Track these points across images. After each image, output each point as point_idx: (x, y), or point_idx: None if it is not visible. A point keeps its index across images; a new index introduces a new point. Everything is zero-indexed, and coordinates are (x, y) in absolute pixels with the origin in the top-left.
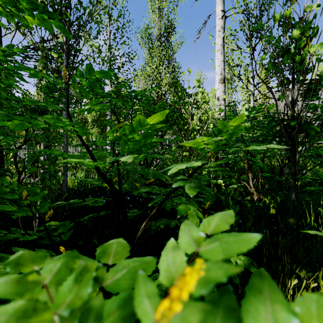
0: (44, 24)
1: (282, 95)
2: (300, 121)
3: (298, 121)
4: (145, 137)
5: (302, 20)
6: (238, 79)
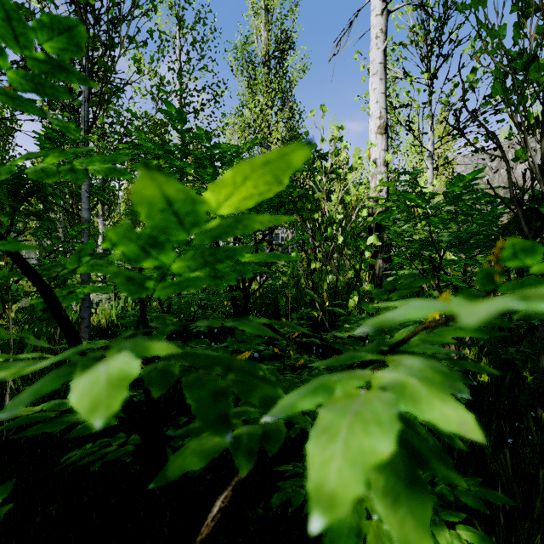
0: None
1: (522, 150)
2: None
3: None
4: (210, 260)
5: None
6: (407, 130)
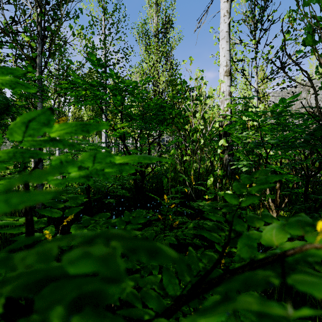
0: None
1: None
2: None
3: None
4: None
5: None
6: (242, 75)
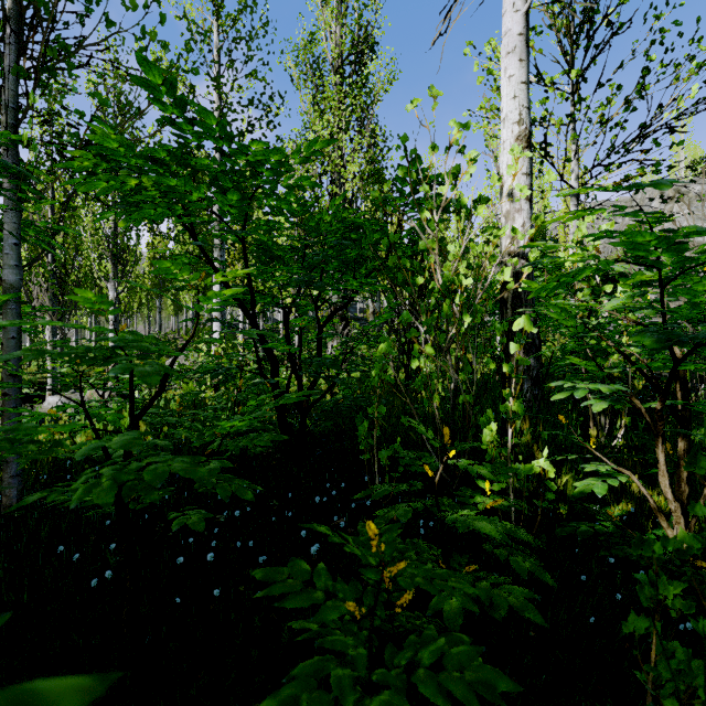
0: None
1: None
2: None
3: None
4: None
5: None
6: (542, 156)
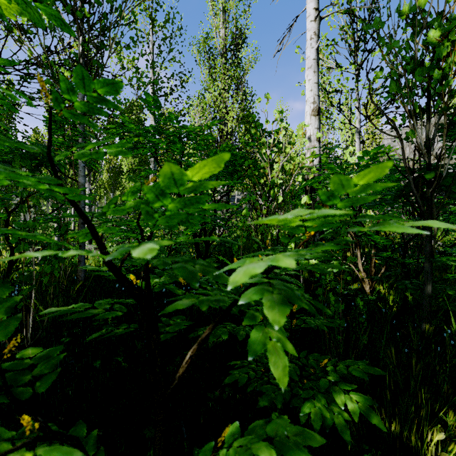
0: (27, 13)
1: (411, 132)
2: (439, 172)
3: (435, 173)
4: (187, 204)
5: (443, 15)
6: (338, 111)
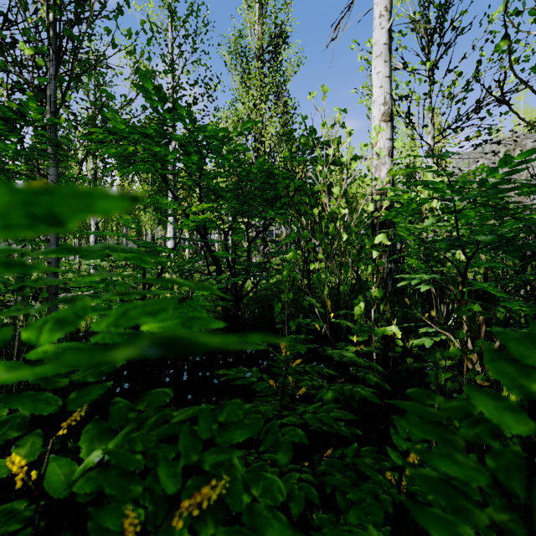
0: None
1: None
2: None
3: None
4: None
5: None
6: (407, 122)
